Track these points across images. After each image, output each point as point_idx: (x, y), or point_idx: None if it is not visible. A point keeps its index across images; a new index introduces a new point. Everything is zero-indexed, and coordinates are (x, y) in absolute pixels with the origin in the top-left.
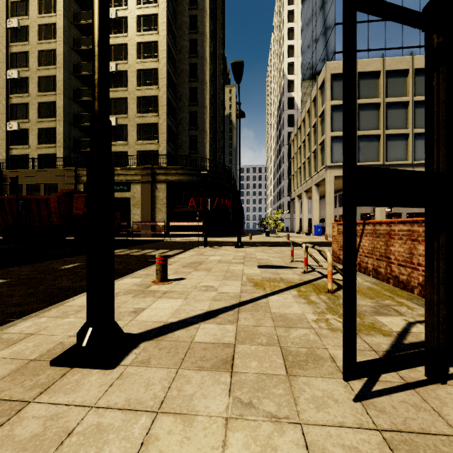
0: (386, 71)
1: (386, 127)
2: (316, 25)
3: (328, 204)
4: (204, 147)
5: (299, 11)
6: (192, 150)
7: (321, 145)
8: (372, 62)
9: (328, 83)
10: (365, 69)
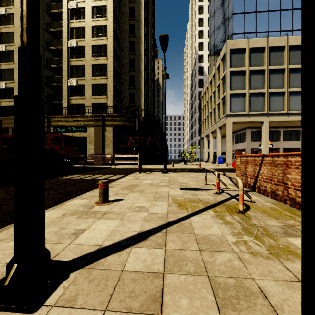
0: (269, 47)
1: (269, 87)
2: (219, 15)
3: (228, 141)
4: (139, 101)
5: (207, 6)
6: (131, 103)
7: (223, 100)
8: (259, 41)
9: (228, 56)
10: (254, 46)
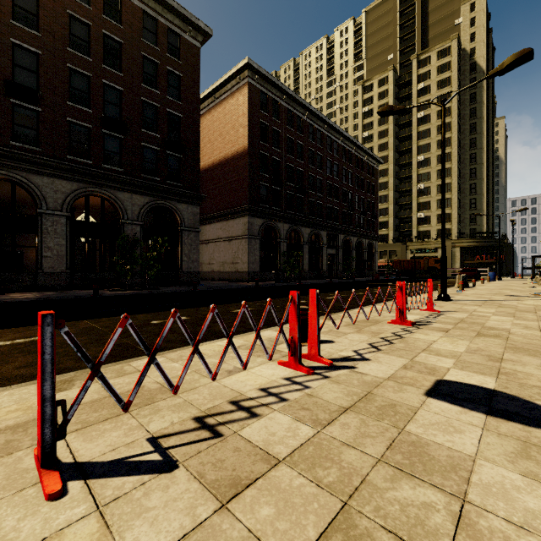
0: None
1: None
2: None
3: None
4: (481, 220)
5: None
6: (472, 222)
7: None
8: None
9: None
10: None
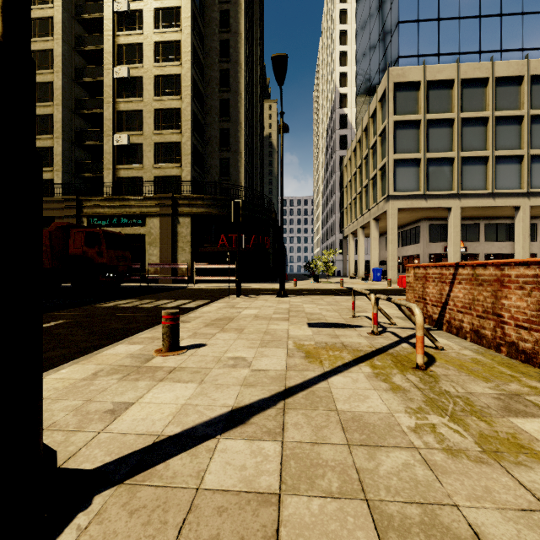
0: (460, 79)
1: (461, 148)
2: (374, 25)
3: (391, 242)
4: (238, 172)
5: (353, 11)
6: (224, 176)
7: (382, 170)
8: (444, 69)
9: (391, 94)
10: (436, 77)
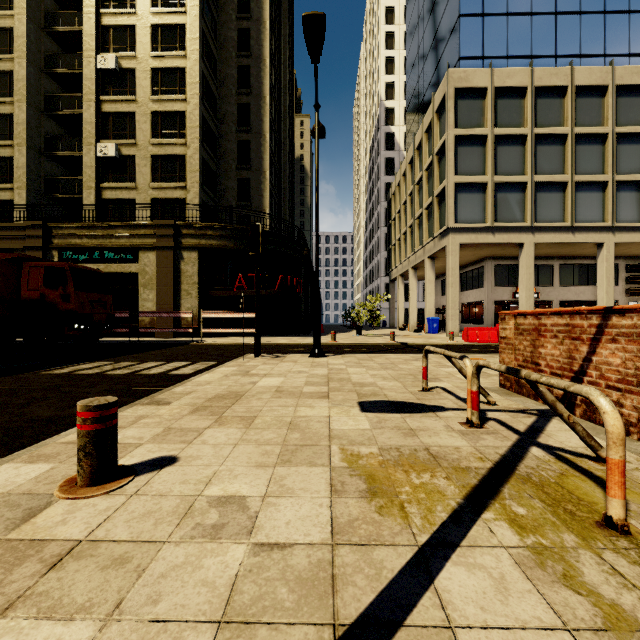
0: (534, 87)
1: (535, 171)
2: (428, 22)
3: (451, 285)
4: (260, 197)
5: (402, 9)
6: (243, 201)
7: (439, 197)
8: (515, 73)
9: (451, 102)
10: (505, 83)
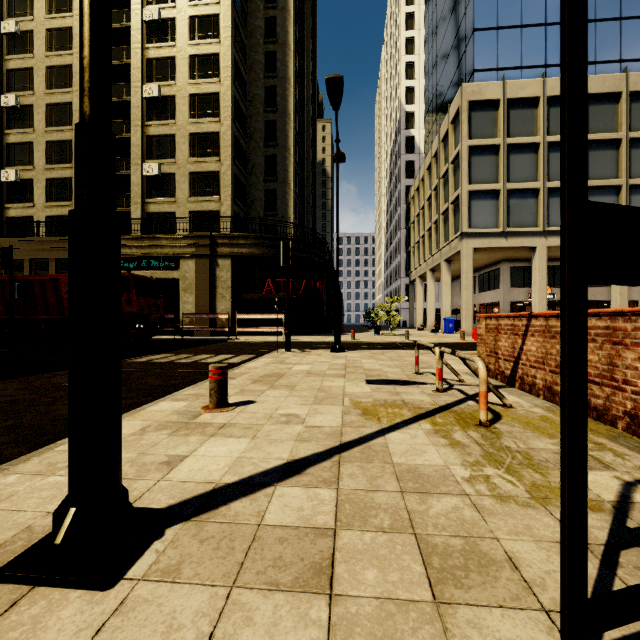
0: (547, 97)
1: (548, 177)
2: (446, 33)
3: (465, 288)
4: (286, 206)
5: (422, 14)
6: (270, 210)
7: (454, 203)
8: (528, 84)
9: (465, 115)
10: (518, 95)
